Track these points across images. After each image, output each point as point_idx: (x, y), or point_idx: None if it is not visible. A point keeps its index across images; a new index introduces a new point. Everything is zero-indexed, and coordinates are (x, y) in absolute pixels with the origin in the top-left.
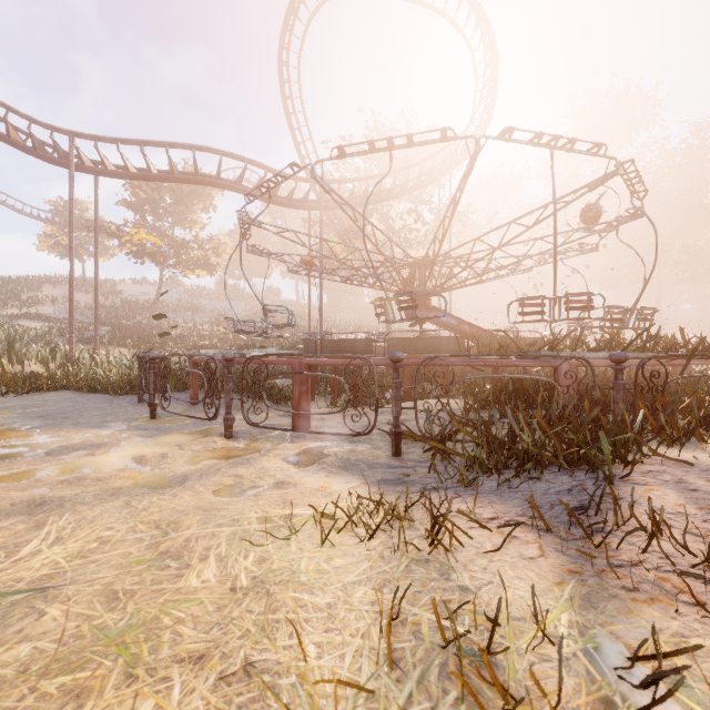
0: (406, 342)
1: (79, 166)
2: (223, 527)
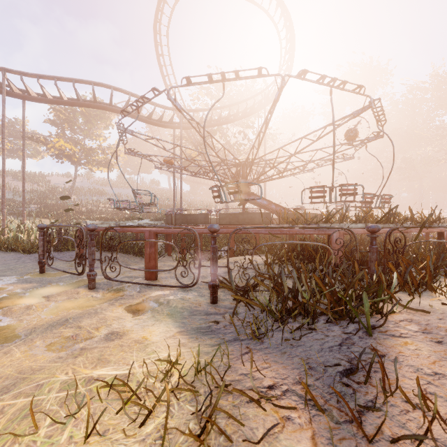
0: (231, 216)
1: (10, 93)
2: (19, 398)
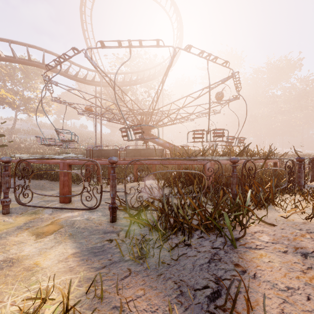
0: (135, 151)
1: None
2: None
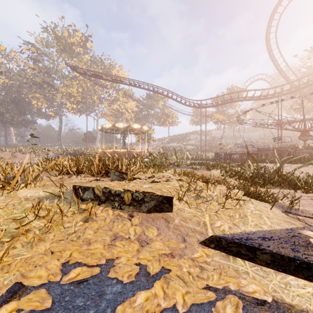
0: (278, 148)
1: (202, 107)
2: None
